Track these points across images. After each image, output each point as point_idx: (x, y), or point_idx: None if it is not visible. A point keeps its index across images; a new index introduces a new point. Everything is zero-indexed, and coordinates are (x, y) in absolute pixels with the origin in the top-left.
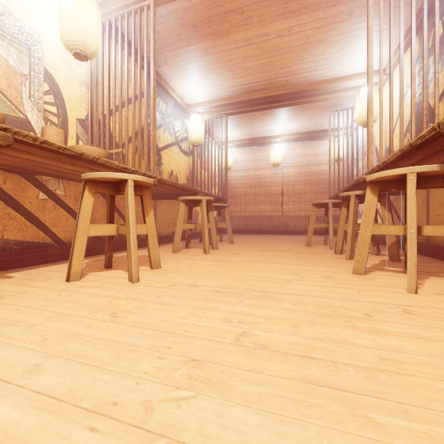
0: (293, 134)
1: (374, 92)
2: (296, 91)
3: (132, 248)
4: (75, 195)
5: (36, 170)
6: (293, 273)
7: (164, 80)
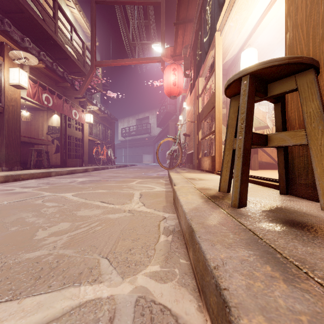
0: None
1: None
2: None
3: None
4: None
5: None
6: None
7: None
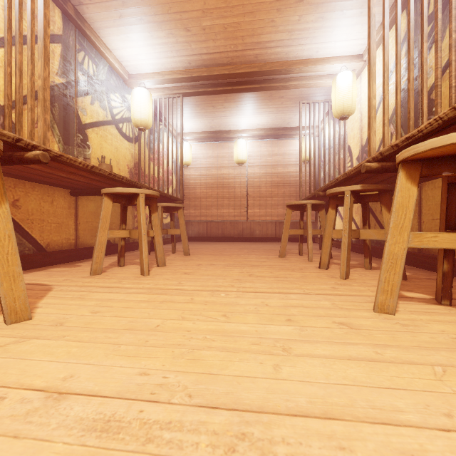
0: (259, 129)
1: (353, 79)
2: (266, 70)
3: None
4: None
5: None
6: (283, 318)
7: (90, 29)
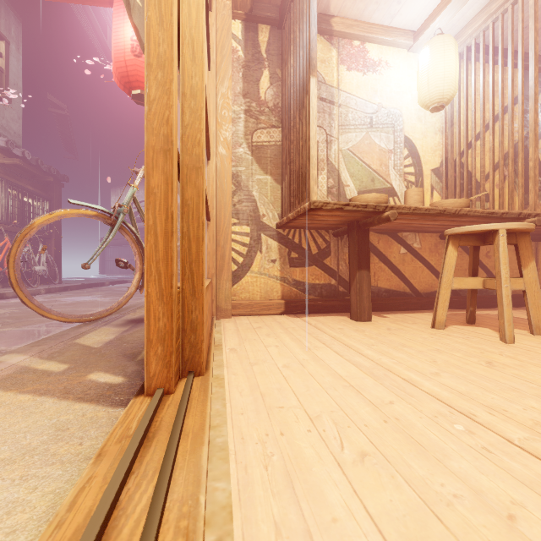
0: None
1: None
2: None
3: (504, 304)
4: (430, 247)
5: (400, 229)
6: None
7: None
